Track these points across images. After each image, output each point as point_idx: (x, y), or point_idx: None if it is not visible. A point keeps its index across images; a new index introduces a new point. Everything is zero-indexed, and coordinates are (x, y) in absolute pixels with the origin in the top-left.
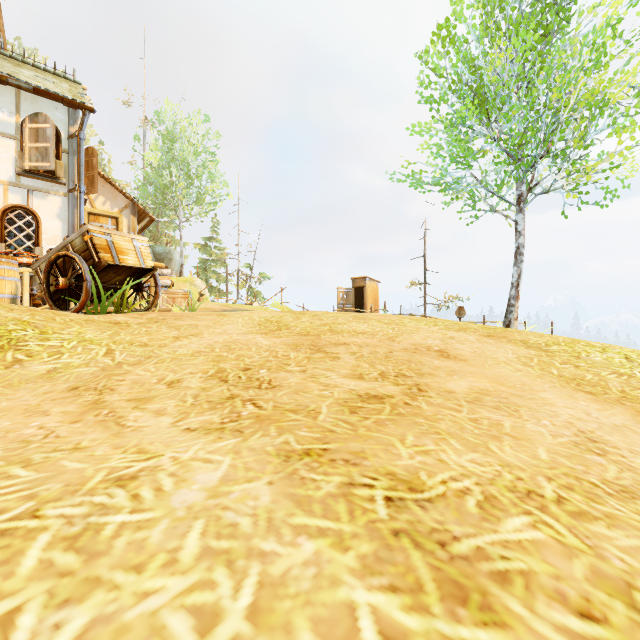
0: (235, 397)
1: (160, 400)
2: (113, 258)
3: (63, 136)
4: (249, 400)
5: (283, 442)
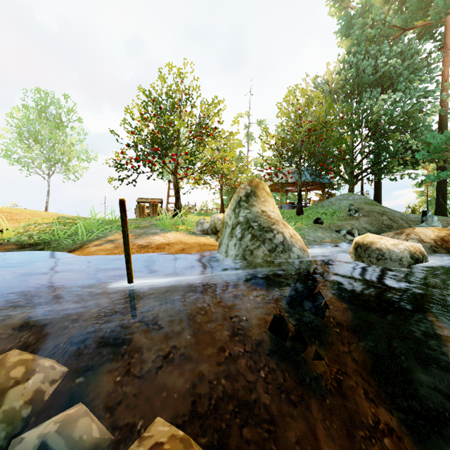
0: None
1: None
2: None
3: None
4: None
5: None
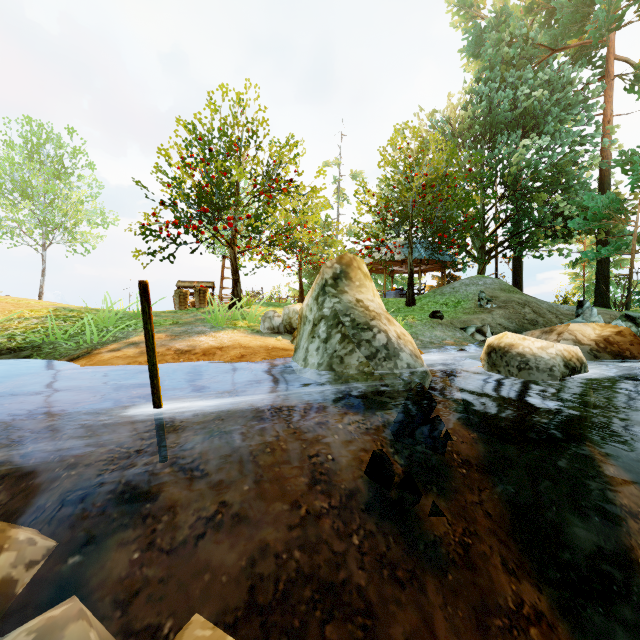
0: None
1: None
2: None
3: None
4: None
5: None
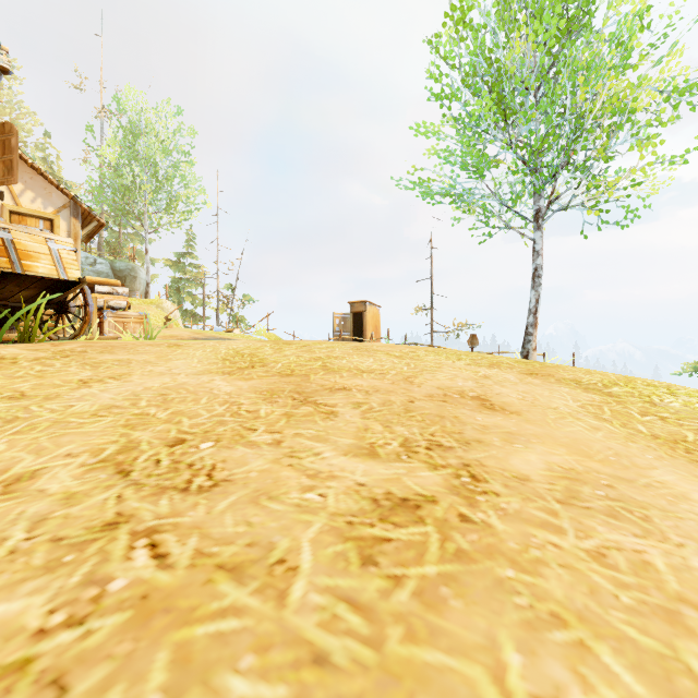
0: (121, 523)
1: None
2: (11, 264)
3: None
4: (147, 532)
5: None
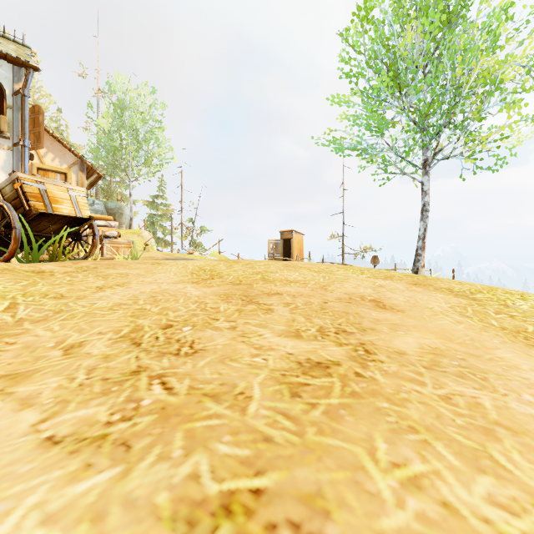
0: (141, 371)
1: (40, 377)
2: (45, 206)
3: (7, 92)
4: (158, 376)
5: (189, 476)
